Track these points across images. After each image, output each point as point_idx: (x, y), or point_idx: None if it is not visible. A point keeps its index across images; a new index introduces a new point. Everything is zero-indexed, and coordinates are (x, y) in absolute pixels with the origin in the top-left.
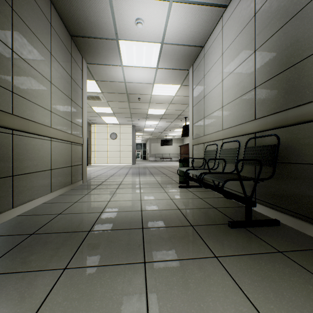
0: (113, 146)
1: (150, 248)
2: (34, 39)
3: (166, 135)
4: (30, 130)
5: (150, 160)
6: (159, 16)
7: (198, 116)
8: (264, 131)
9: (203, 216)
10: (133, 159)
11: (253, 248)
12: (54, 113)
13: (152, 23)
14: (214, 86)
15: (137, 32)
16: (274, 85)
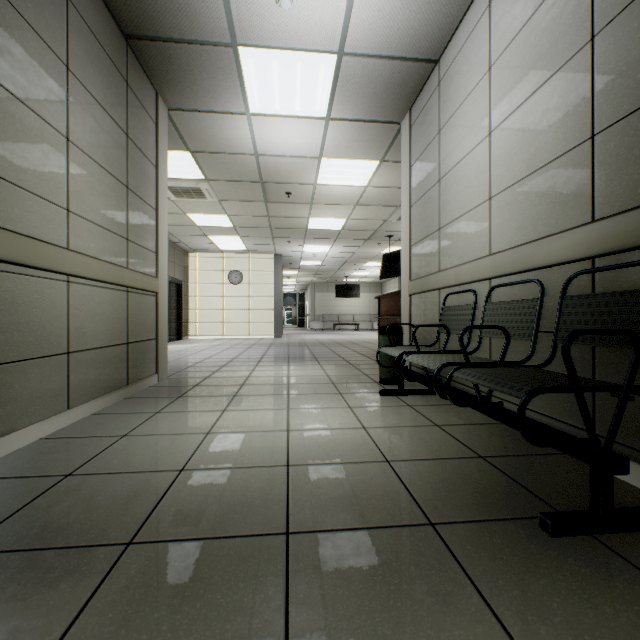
0: (234, 298)
1: (309, 633)
2: (15, 22)
3: (347, 275)
4: None
5: (314, 327)
6: None
7: (425, 226)
8: (629, 250)
9: (456, 487)
10: (277, 325)
11: None
12: (76, 214)
13: None
14: (468, 151)
15: (281, 24)
16: None
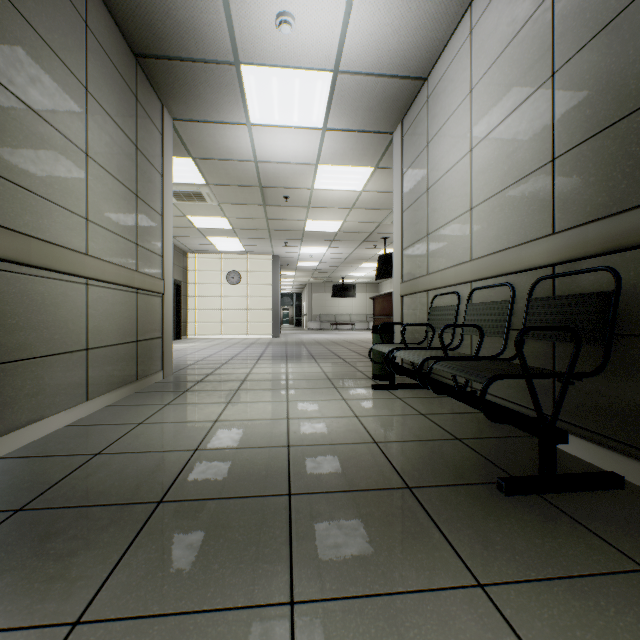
0: (232, 299)
1: (308, 556)
2: (44, 53)
3: (343, 275)
4: (33, 260)
5: (311, 327)
6: (328, 7)
7: (415, 231)
8: (579, 260)
9: (433, 461)
10: (275, 325)
11: (574, 558)
12: (94, 223)
13: (313, 24)
14: (452, 164)
15: (281, 46)
16: (605, 149)
